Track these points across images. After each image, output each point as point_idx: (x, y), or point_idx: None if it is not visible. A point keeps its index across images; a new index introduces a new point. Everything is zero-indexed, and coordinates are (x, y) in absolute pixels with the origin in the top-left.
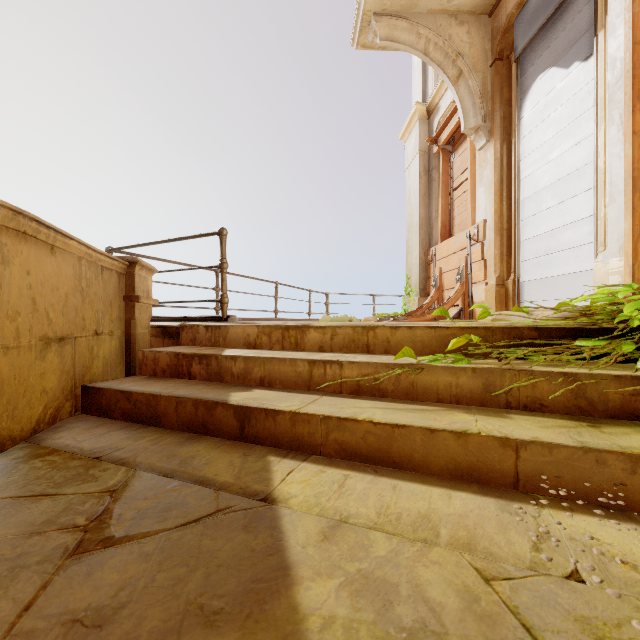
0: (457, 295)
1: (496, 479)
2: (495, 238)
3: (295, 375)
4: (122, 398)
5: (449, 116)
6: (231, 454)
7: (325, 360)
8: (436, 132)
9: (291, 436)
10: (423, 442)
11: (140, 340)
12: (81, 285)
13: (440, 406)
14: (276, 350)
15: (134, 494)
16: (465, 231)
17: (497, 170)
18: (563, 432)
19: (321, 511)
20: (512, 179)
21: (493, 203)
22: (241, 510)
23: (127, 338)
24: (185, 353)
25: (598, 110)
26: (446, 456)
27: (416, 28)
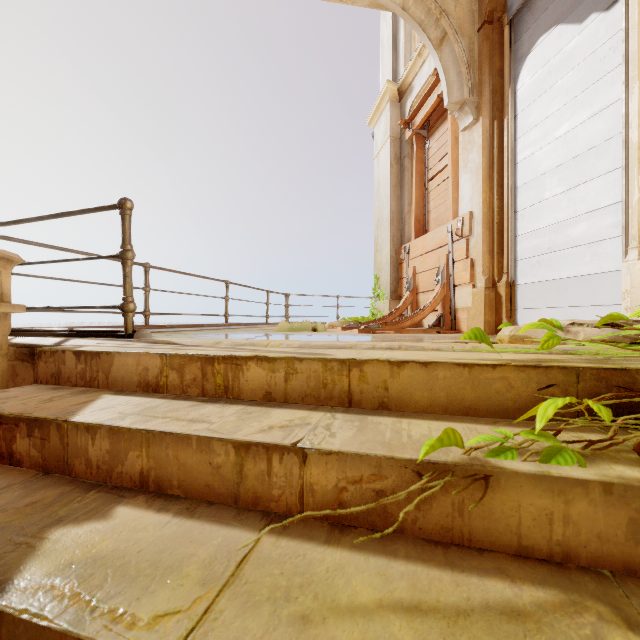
0: (437, 299)
1: None
2: (484, 233)
3: (208, 471)
4: None
5: (426, 94)
6: None
7: (269, 444)
8: (410, 114)
9: None
10: None
11: None
12: None
13: (538, 579)
14: (190, 398)
15: None
16: (445, 225)
17: (486, 153)
18: None
19: None
20: (504, 163)
21: (481, 191)
22: None
23: None
24: (2, 414)
25: (629, 68)
26: None
27: None
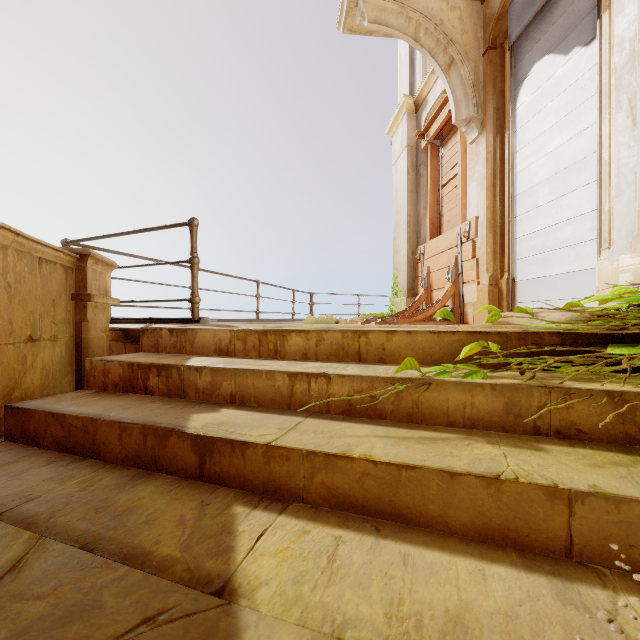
0: (447, 295)
1: (541, 542)
2: (488, 235)
3: (273, 391)
4: (53, 422)
5: (438, 109)
6: (184, 503)
7: (309, 373)
8: (425, 126)
9: (265, 476)
10: (440, 489)
11: (95, 345)
12: (6, 280)
13: (453, 432)
14: (252, 358)
15: (23, 588)
16: (455, 228)
17: (490, 164)
18: (624, 475)
19: (303, 614)
20: (506, 173)
21: (486, 199)
22: (181, 617)
23: (77, 343)
24: (140, 363)
25: (602, 97)
26: (471, 509)
27: (406, 11)
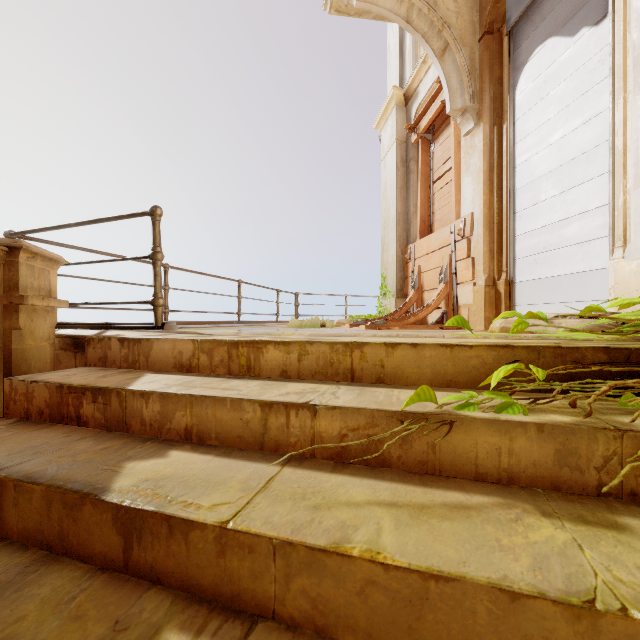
0: (440, 297)
1: None
2: (484, 233)
3: (240, 425)
4: None
5: (430, 100)
6: (86, 629)
7: (288, 402)
8: (415, 118)
9: (217, 574)
10: (492, 618)
11: (31, 357)
12: None
13: (486, 492)
14: (218, 376)
15: None
16: (449, 226)
17: (487, 157)
18: None
19: None
20: (504, 167)
21: (482, 194)
22: None
23: (6, 356)
24: (72, 385)
25: (615, 80)
26: None
27: None
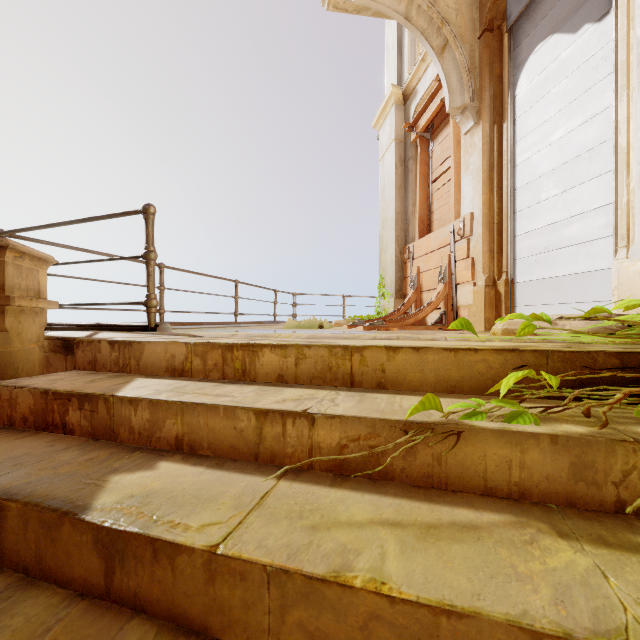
0: (440, 297)
1: None
2: (484, 233)
3: (233, 434)
4: None
5: (429, 98)
6: None
7: (284, 411)
8: (414, 117)
9: (206, 603)
10: None
11: (19, 360)
12: None
13: (497, 509)
14: (212, 381)
15: None
16: (448, 226)
17: (486, 156)
18: None
19: None
20: (504, 166)
21: (482, 193)
22: None
23: None
24: (57, 391)
25: (618, 77)
26: None
27: None
